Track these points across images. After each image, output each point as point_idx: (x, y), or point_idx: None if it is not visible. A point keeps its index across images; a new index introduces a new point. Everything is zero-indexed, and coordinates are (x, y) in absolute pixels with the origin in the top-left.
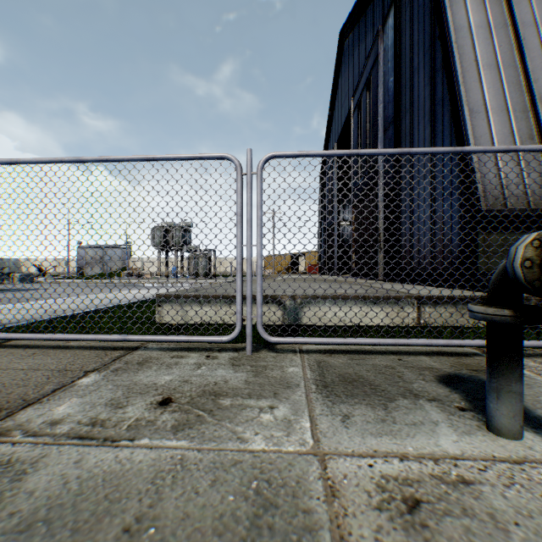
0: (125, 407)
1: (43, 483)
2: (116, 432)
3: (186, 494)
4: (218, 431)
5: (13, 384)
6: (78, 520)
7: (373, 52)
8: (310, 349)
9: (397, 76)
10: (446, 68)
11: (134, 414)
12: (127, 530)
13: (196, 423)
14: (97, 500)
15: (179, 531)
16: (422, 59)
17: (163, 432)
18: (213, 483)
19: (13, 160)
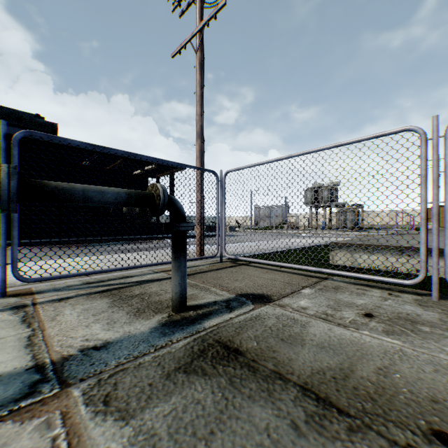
0: (340, 311)
1: (317, 333)
2: (343, 322)
3: (414, 369)
4: (424, 344)
5: (269, 285)
6: (347, 354)
7: None
8: None
9: None
10: None
11: (349, 316)
12: (380, 369)
13: (402, 334)
14: (352, 350)
15: (417, 383)
16: None
17: (377, 331)
18: (435, 371)
19: (256, 164)
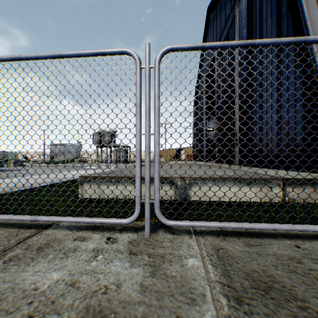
0: None
1: None
2: None
3: None
4: None
5: None
6: None
7: (231, 16)
8: (203, 229)
9: (250, 27)
10: (291, 12)
11: None
12: None
13: None
14: None
15: None
16: (269, 12)
17: None
18: None
19: None
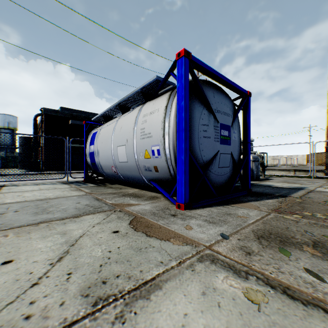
0: None
1: None
2: None
3: None
4: None
5: None
6: None
7: None
8: None
9: None
10: None
11: None
12: None
13: None
14: None
15: None
16: None
17: None
18: None
19: None
